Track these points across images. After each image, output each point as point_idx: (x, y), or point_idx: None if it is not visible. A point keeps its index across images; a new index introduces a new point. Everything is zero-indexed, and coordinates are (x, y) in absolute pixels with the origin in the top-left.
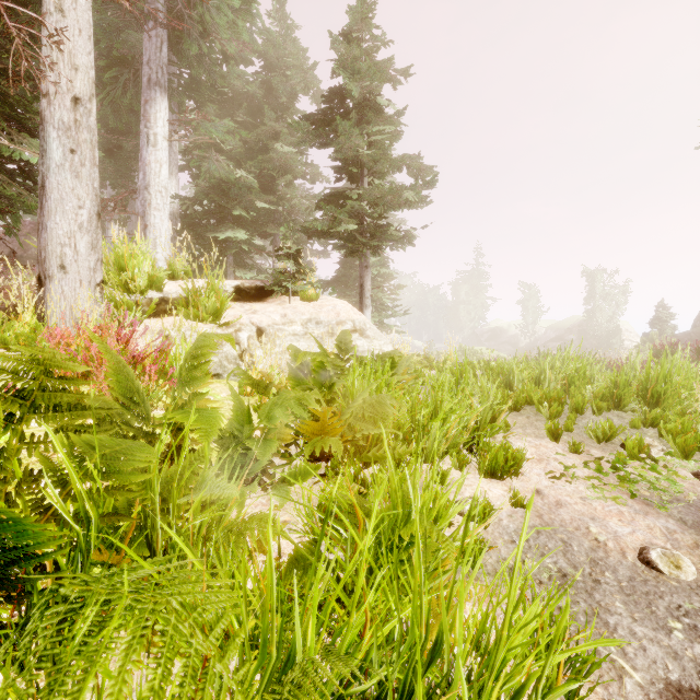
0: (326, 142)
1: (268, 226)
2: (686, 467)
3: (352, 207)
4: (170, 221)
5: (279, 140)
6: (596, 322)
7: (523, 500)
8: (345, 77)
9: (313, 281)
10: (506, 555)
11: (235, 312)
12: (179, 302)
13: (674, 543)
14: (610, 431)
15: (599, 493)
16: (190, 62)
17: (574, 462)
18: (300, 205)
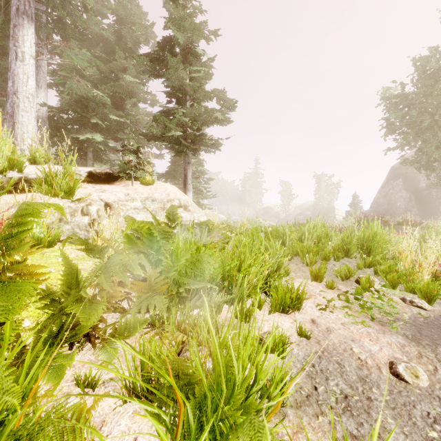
0: (160, 74)
1: (119, 133)
2: (395, 295)
3: (179, 121)
4: (31, 117)
5: (127, 72)
6: (321, 204)
7: (307, 331)
8: (173, 30)
9: (150, 170)
10: (302, 383)
11: (87, 190)
12: (37, 181)
13: (407, 354)
14: (350, 273)
15: (353, 319)
16: (55, 5)
17: (331, 295)
18: (142, 120)
